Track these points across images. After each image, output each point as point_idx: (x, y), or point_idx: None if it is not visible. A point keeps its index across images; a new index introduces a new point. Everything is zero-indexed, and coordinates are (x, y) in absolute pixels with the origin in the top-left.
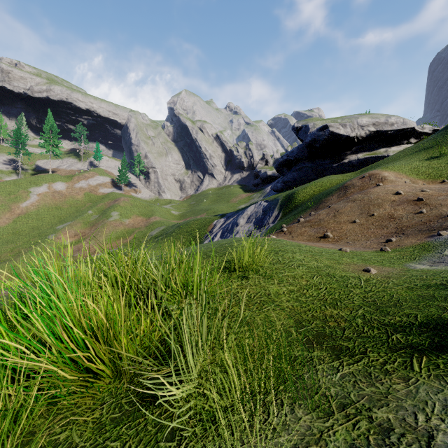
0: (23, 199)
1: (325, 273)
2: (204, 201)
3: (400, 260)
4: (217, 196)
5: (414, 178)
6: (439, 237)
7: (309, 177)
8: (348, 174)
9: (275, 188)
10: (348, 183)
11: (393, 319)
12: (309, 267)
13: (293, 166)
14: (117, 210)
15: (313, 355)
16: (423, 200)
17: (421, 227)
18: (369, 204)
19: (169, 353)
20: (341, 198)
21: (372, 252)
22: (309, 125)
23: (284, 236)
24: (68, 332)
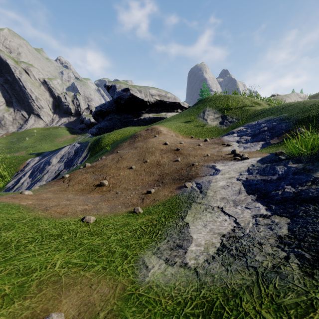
0: None
1: None
2: (27, 139)
3: (140, 238)
4: (42, 135)
5: (177, 133)
6: (185, 190)
7: (117, 126)
8: (142, 127)
9: (91, 132)
10: (138, 133)
11: None
12: None
13: (106, 116)
14: None
15: None
16: (180, 150)
17: (175, 176)
18: (146, 152)
19: None
20: (131, 144)
21: (123, 216)
22: (117, 86)
23: (59, 186)
24: None
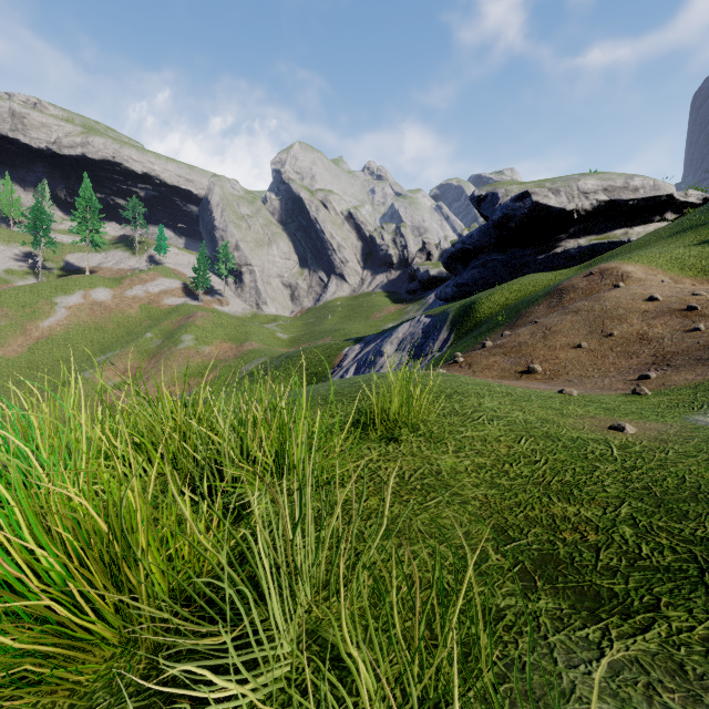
0: (44, 314)
1: (540, 432)
2: (329, 317)
3: (672, 409)
4: (349, 309)
5: (676, 274)
6: None
7: (497, 277)
8: (564, 271)
9: (443, 296)
10: (564, 285)
11: (699, 529)
12: (511, 421)
13: (472, 260)
14: (191, 332)
15: (539, 609)
16: (697, 309)
17: (700, 354)
18: (604, 317)
19: (238, 593)
20: (554, 308)
21: (617, 396)
22: (499, 193)
23: (460, 371)
24: (27, 553)
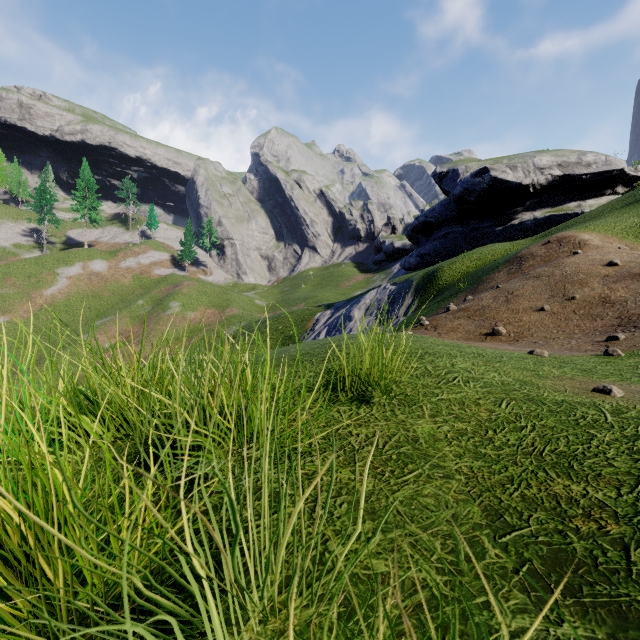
0: (48, 283)
1: (521, 395)
2: (303, 286)
3: None
4: (321, 279)
5: (631, 242)
6: None
7: (458, 247)
8: (521, 241)
9: (407, 265)
10: (523, 253)
11: None
12: (487, 382)
13: (434, 232)
14: (178, 299)
15: (565, 636)
16: None
17: None
18: (565, 282)
19: (182, 590)
20: (514, 275)
21: (589, 357)
22: (459, 169)
23: (426, 334)
24: None
